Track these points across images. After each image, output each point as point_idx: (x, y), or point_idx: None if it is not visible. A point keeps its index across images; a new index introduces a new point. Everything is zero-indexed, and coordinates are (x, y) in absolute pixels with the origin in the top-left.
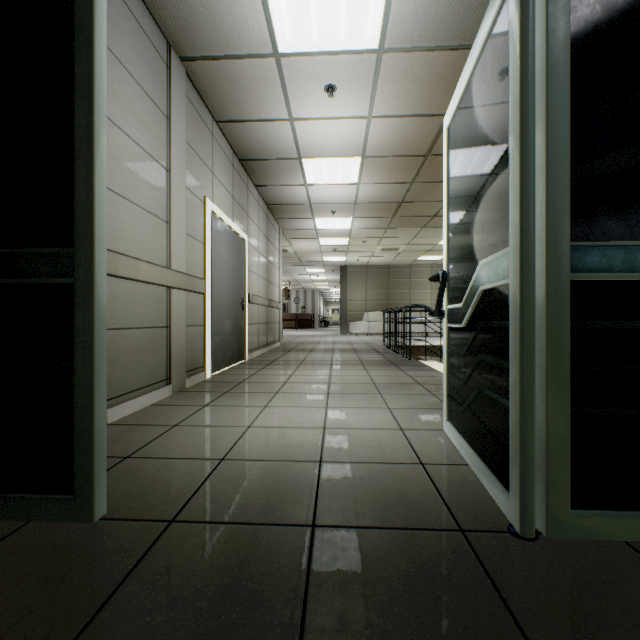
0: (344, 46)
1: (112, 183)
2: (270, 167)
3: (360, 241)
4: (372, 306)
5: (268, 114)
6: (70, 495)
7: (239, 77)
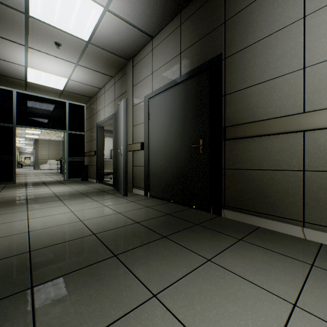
0: None
1: None
2: None
3: (46, 133)
4: (52, 157)
5: None
6: (12, 181)
7: None
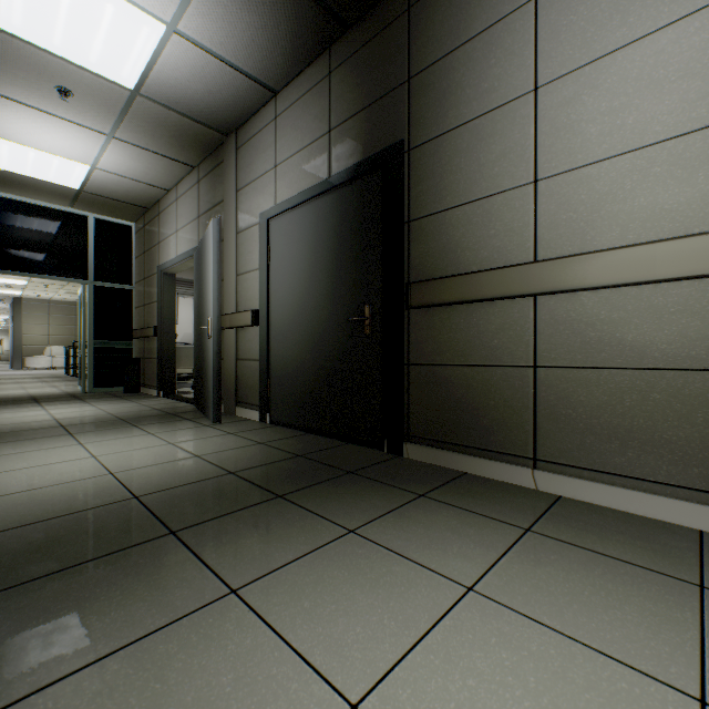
0: None
1: None
2: None
3: (42, 284)
4: (57, 341)
5: None
6: None
7: None
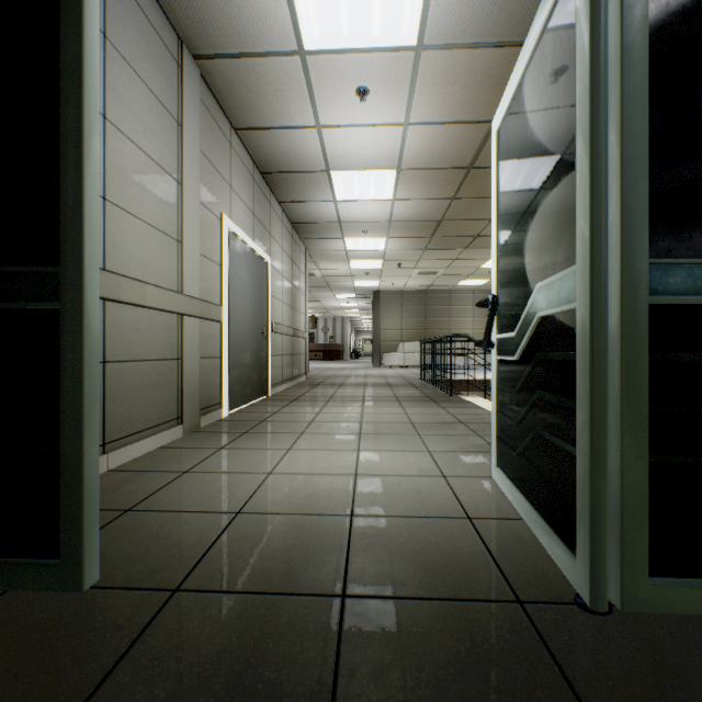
0: (378, 42)
1: (114, 195)
2: (295, 181)
3: (395, 264)
4: (408, 336)
5: (293, 120)
6: (55, 559)
7: (260, 78)
